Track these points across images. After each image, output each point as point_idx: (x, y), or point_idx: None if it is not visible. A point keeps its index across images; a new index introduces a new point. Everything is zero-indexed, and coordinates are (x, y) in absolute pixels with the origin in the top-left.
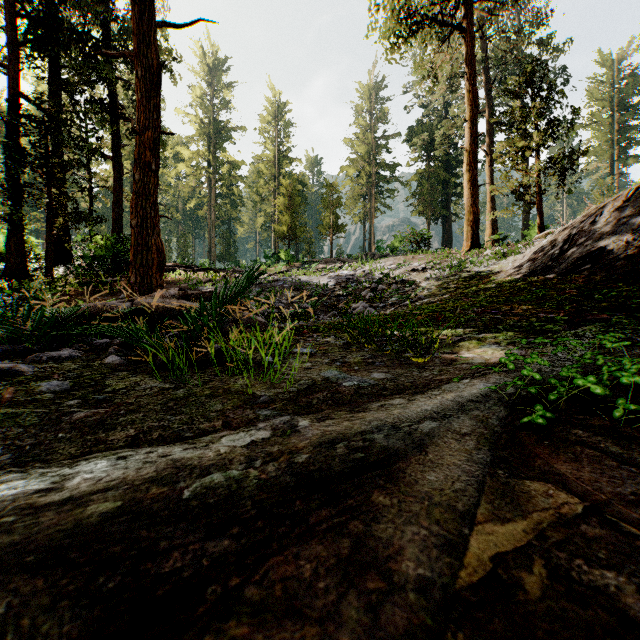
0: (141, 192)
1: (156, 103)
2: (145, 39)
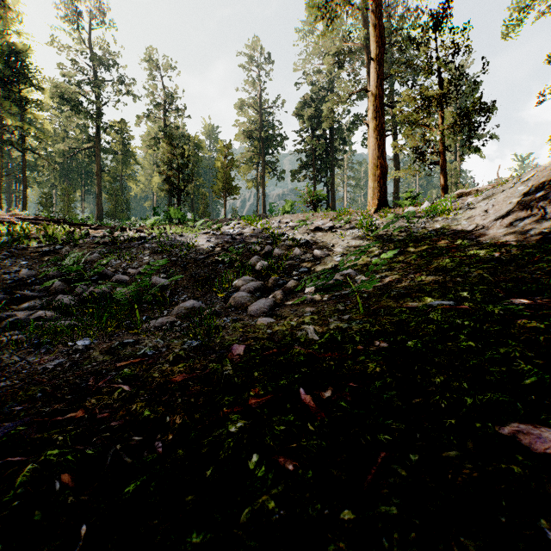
0: None
1: None
2: None
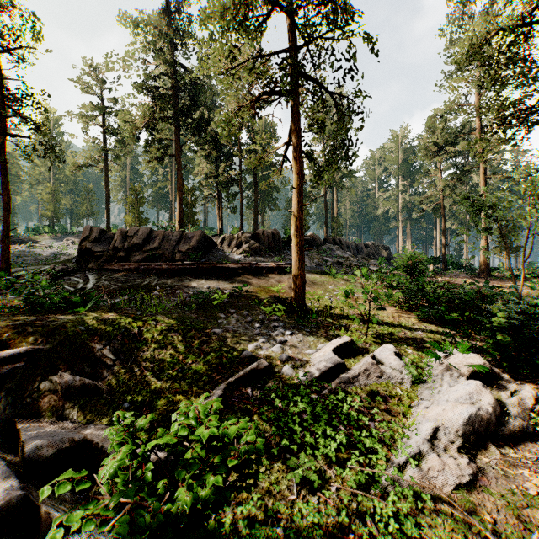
0: None
1: None
2: None
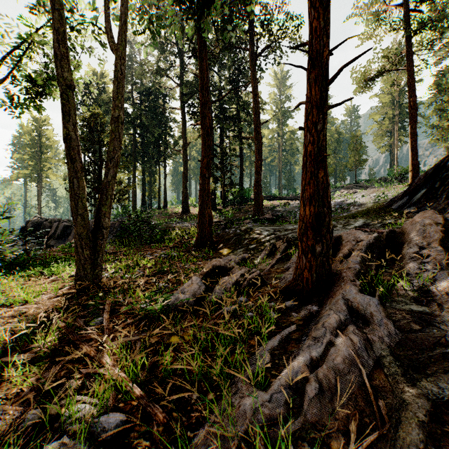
0: (257, 181)
1: (261, 151)
2: (258, 132)
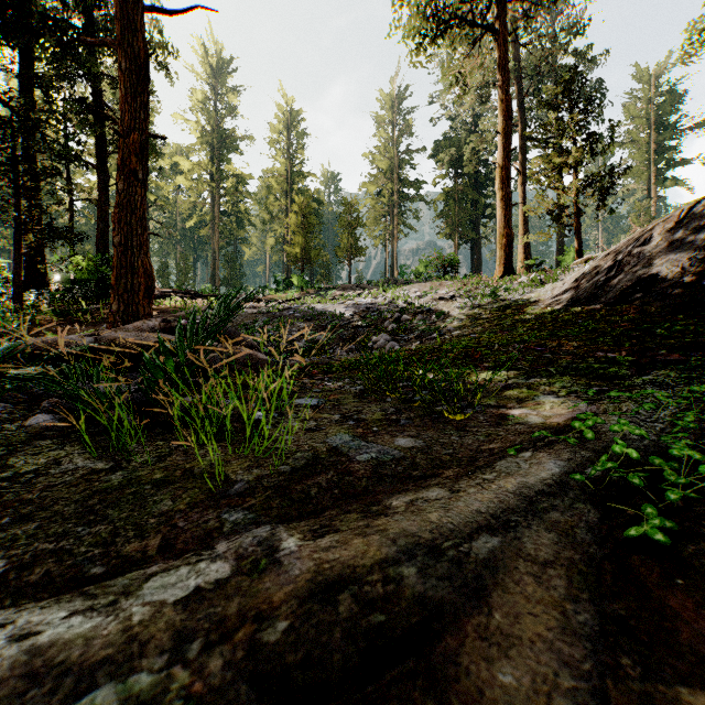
0: (125, 205)
1: (143, 101)
2: (130, 25)
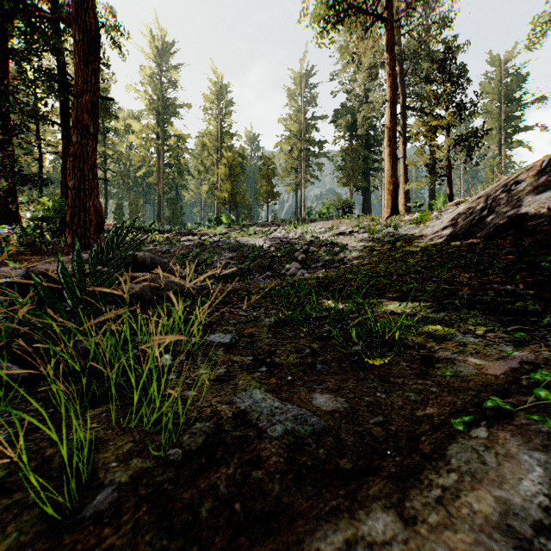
0: (78, 154)
1: (94, 68)
2: (83, 4)
